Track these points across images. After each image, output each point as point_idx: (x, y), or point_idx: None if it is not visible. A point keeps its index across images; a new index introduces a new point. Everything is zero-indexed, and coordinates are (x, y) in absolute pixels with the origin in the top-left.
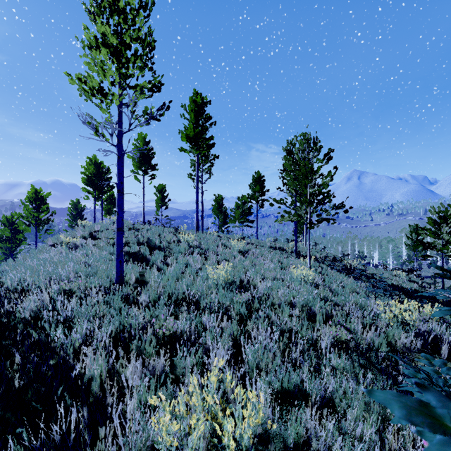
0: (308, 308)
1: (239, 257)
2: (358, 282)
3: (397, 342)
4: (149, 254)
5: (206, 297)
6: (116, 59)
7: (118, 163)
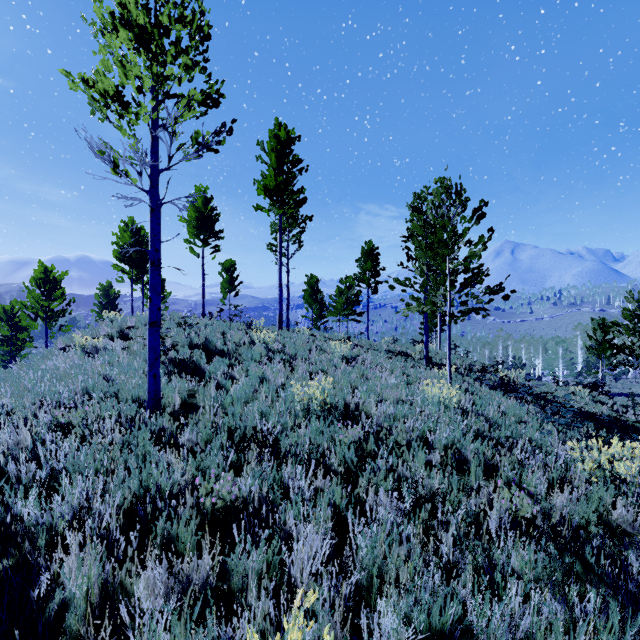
0: (455, 451)
1: (342, 367)
2: (524, 405)
3: (611, 513)
4: (207, 363)
5: (290, 431)
6: (144, 48)
7: (151, 218)
